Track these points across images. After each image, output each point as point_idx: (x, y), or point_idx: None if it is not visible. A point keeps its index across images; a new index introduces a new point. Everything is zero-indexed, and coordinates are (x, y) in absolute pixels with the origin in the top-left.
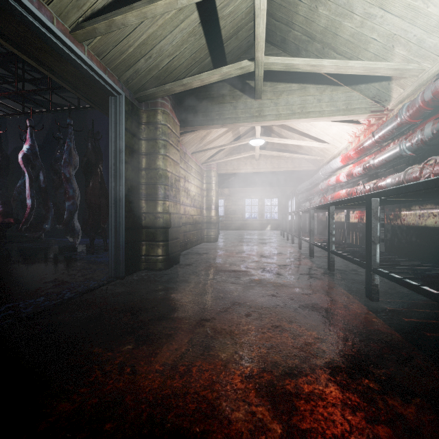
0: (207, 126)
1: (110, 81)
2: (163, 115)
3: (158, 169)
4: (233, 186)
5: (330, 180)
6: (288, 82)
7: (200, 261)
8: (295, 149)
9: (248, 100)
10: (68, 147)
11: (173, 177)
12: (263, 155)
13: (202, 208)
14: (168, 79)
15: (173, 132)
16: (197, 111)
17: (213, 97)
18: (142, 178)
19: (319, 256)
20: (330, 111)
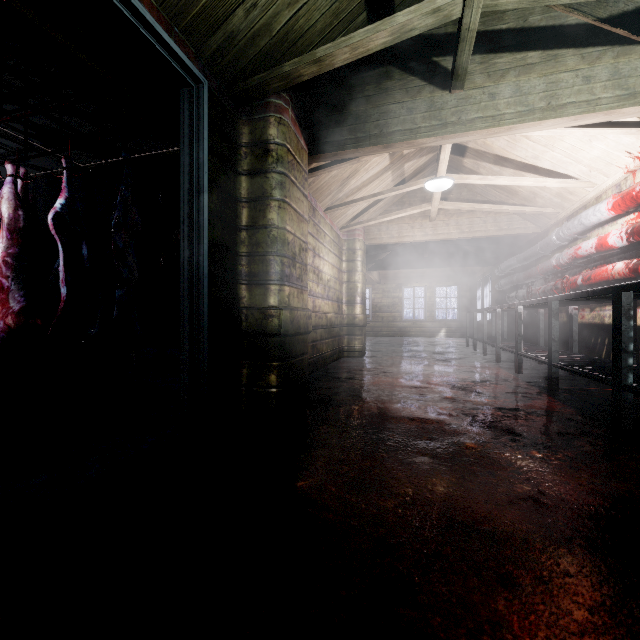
0: (357, 150)
1: (178, 50)
2: (279, 127)
3: (270, 226)
4: (387, 267)
5: (582, 246)
6: (518, 50)
7: (344, 395)
8: (503, 199)
9: (436, 94)
10: (122, 199)
11: (296, 242)
12: (442, 211)
13: (341, 301)
14: (288, 58)
15: (297, 160)
16: (338, 124)
17: (369, 96)
18: (241, 245)
19: (569, 390)
20: (612, 98)
